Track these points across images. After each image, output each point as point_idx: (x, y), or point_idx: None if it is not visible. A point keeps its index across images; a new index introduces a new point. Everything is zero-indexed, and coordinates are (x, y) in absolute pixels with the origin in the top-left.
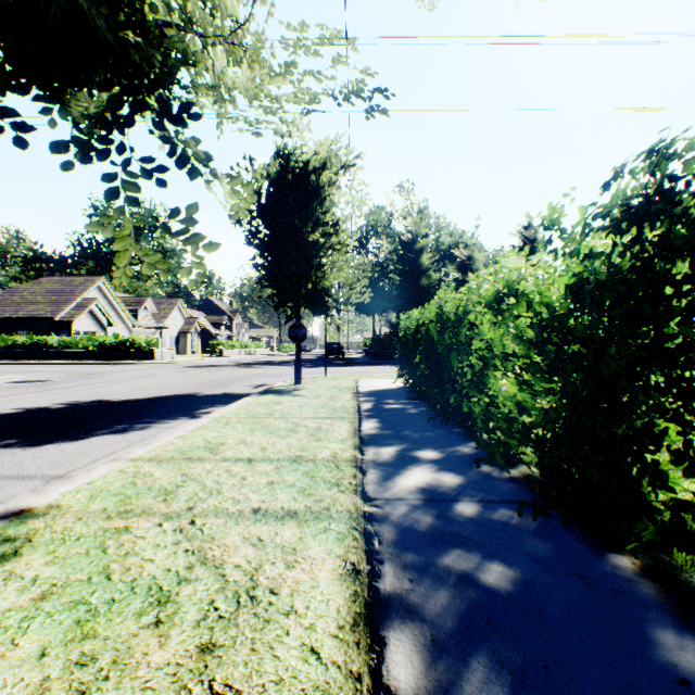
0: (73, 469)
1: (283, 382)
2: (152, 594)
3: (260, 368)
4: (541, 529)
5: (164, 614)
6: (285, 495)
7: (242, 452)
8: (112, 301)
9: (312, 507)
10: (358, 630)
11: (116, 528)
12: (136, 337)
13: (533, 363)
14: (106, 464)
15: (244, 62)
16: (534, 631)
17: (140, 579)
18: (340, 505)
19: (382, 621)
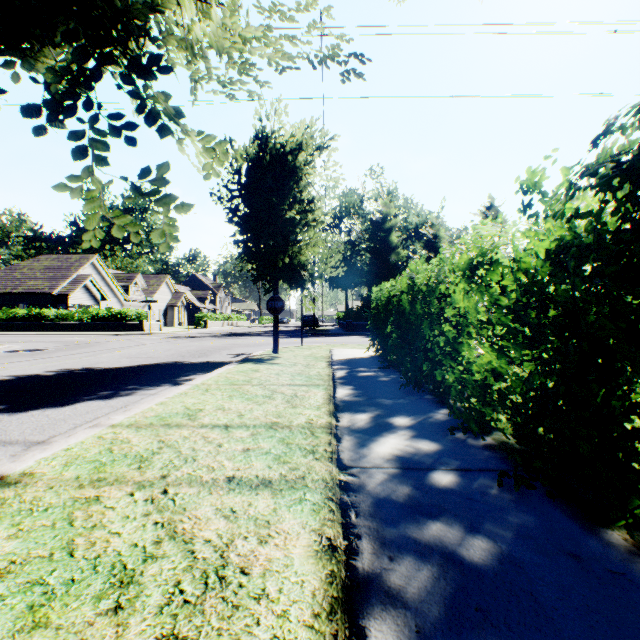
0: (54, 435)
1: (262, 351)
2: (115, 574)
3: (240, 339)
4: (522, 500)
5: (125, 597)
6: (260, 463)
7: (220, 418)
8: (105, 277)
9: (287, 476)
10: (336, 619)
11: (87, 497)
12: (127, 310)
13: (512, 329)
14: (86, 430)
15: (214, 7)
16: (530, 621)
17: (104, 556)
18: (315, 474)
19: (362, 608)
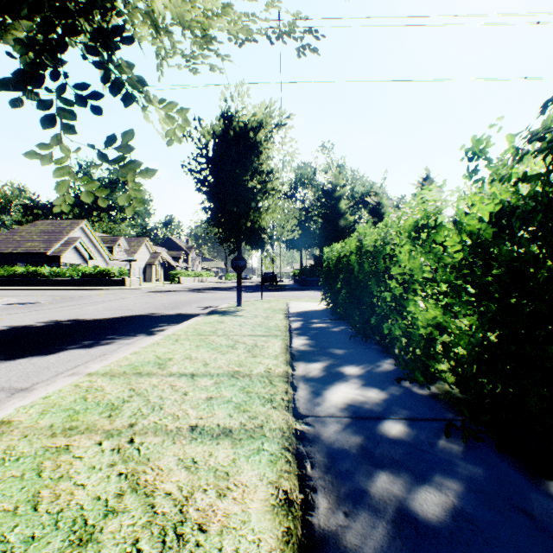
0: (37, 382)
1: (227, 304)
2: (75, 530)
3: (209, 293)
4: (470, 451)
5: None
6: (221, 412)
7: (187, 367)
8: (92, 239)
9: (246, 425)
10: None
11: (57, 447)
12: (111, 268)
13: (458, 288)
14: (65, 378)
15: None
16: None
17: (67, 510)
18: (273, 423)
19: None
